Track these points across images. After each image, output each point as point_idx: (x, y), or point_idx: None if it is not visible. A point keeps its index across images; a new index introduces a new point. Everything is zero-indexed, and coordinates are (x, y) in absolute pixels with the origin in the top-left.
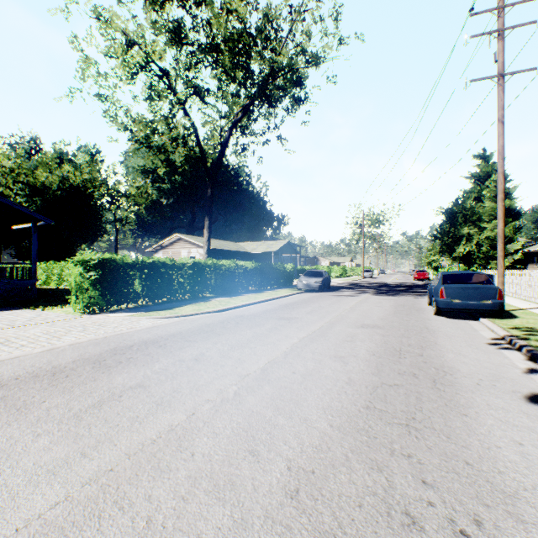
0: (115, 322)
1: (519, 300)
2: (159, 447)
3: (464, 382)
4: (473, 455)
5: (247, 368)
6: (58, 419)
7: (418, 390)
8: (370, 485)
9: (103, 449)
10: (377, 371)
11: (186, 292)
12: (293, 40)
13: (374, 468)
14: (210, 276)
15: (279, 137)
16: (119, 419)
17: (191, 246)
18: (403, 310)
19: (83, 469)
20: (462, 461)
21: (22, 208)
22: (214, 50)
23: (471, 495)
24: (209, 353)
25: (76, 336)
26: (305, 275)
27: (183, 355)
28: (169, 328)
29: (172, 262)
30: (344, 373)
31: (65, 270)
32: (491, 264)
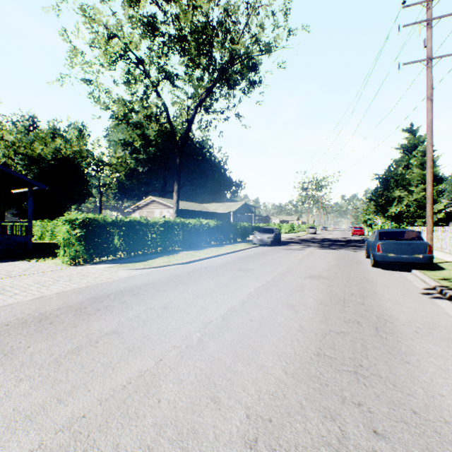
0: (97, 273)
1: (444, 253)
2: (128, 393)
3: (403, 329)
4: (419, 403)
5: (209, 316)
6: (40, 364)
7: (362, 337)
8: (324, 435)
9: (78, 395)
10: (325, 319)
11: (158, 246)
12: (249, 32)
13: (327, 417)
14: (178, 232)
15: (237, 114)
16: (94, 364)
17: (162, 207)
18: (344, 262)
19: (58, 415)
20: (410, 410)
21: (20, 175)
22: (182, 40)
23: (421, 446)
24: (176, 301)
25: (62, 285)
26: (259, 231)
27: (154, 303)
28: (142, 278)
29: (146, 221)
30: (295, 321)
31: (57, 227)
32: (417, 222)
